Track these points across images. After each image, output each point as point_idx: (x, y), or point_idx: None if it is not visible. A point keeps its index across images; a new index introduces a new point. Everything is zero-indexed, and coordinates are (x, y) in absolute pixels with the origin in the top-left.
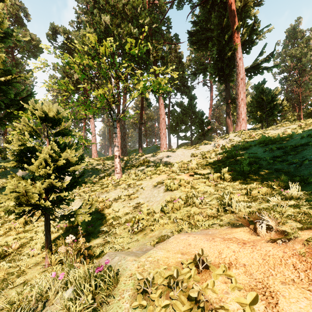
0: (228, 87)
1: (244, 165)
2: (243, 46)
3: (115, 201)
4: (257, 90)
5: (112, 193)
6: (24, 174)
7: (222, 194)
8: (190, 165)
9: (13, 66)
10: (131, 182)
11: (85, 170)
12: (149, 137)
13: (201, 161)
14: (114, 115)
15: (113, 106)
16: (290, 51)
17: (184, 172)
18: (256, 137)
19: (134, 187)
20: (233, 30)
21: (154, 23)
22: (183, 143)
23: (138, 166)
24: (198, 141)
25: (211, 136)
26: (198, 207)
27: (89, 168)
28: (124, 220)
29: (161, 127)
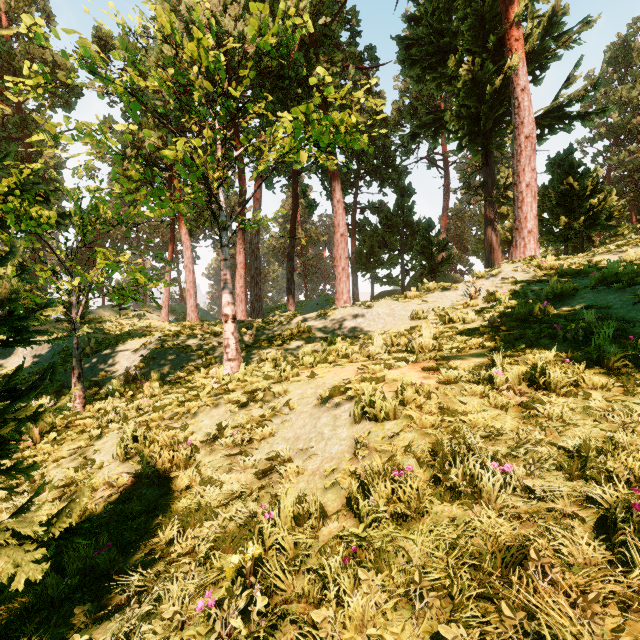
0: (490, 161)
1: (601, 339)
2: (527, 65)
3: (208, 445)
4: (555, 170)
5: (204, 419)
6: (27, 360)
7: (570, 449)
8: (417, 340)
9: (16, 123)
10: (258, 387)
11: (157, 352)
12: (311, 279)
13: (440, 329)
14: (221, 216)
15: (220, 191)
16: (616, 93)
17: (405, 360)
18: (572, 271)
19: (265, 401)
20: (508, 23)
21: (321, 16)
22: (384, 291)
23: (284, 342)
24: (417, 287)
25: (447, 276)
26: (495, 508)
27: (168, 346)
28: (210, 543)
29: (337, 255)
